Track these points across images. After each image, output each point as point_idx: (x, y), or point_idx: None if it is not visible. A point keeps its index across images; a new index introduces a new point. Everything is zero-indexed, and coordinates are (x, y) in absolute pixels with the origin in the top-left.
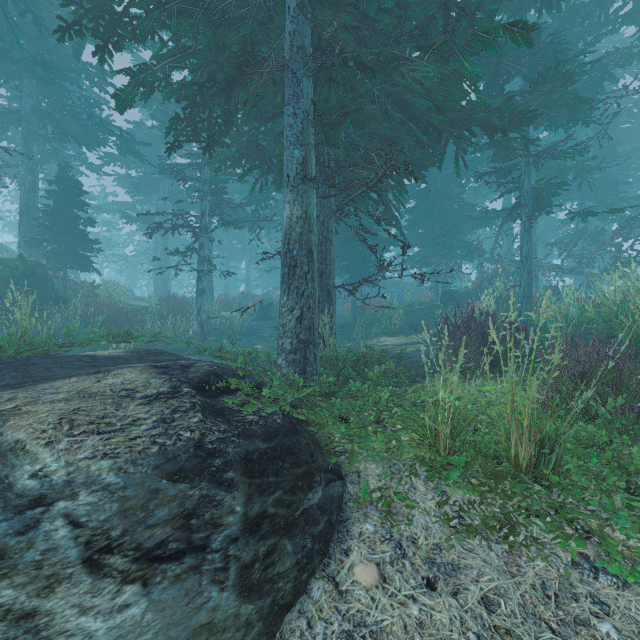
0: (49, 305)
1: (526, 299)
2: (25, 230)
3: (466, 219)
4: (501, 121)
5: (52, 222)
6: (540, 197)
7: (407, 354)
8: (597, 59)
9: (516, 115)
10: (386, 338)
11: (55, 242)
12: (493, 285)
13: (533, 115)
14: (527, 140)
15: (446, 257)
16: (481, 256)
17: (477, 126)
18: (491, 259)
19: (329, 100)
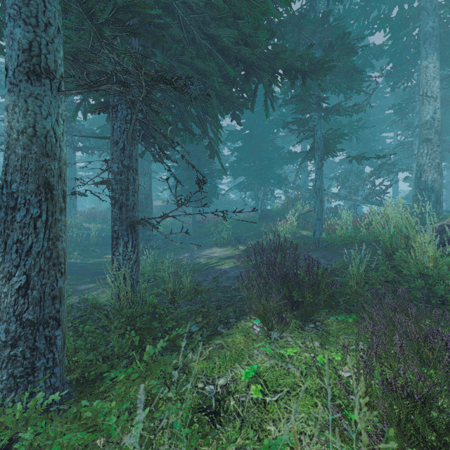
0: None
1: (319, 221)
2: None
3: (277, 158)
4: (302, 69)
5: None
6: (328, 143)
7: (225, 273)
8: (366, 45)
9: (315, 64)
10: (216, 249)
11: None
12: (295, 206)
13: (328, 66)
14: (320, 98)
15: (263, 185)
16: (287, 185)
17: (282, 68)
18: (294, 187)
19: None
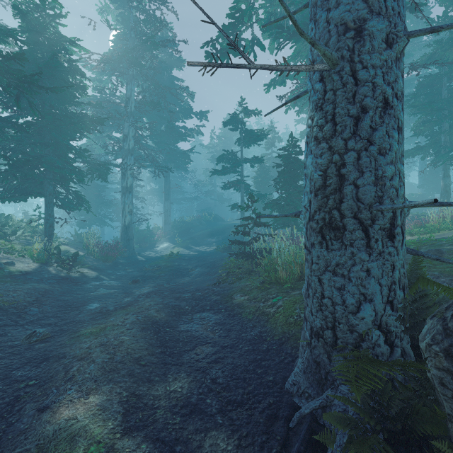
0: (425, 209)
1: None
2: (420, 180)
3: None
4: None
5: (427, 177)
6: None
7: None
8: None
9: None
10: None
11: (429, 184)
12: None
13: None
14: None
15: None
16: None
17: None
18: None
19: (449, 160)
